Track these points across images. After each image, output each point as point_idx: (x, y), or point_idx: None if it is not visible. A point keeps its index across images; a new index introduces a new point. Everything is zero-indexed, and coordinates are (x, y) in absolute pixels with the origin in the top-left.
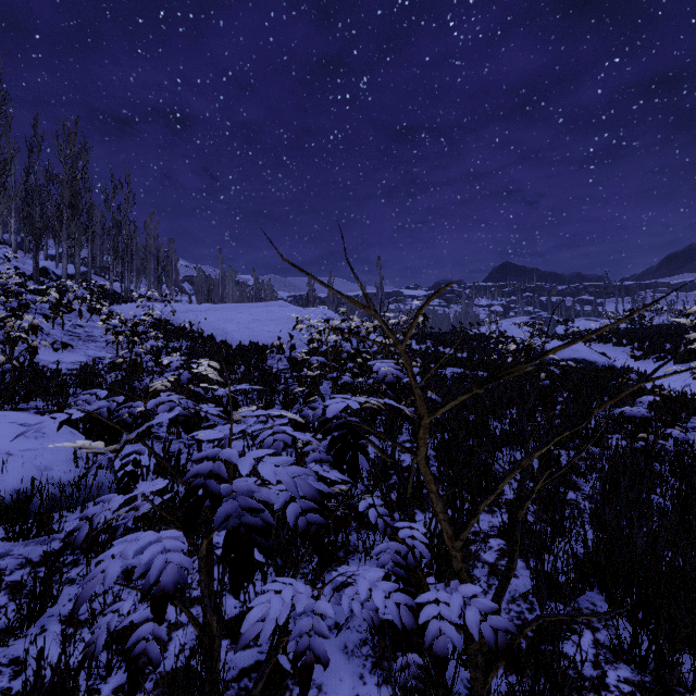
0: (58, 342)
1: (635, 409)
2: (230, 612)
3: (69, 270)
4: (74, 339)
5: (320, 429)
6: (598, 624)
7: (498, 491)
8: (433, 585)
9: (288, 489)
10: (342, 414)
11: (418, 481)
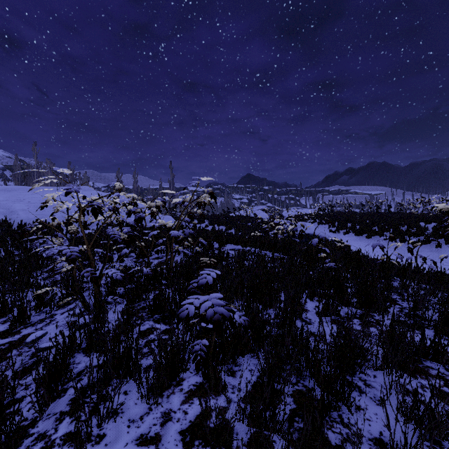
0: None
1: None
2: None
3: None
4: None
5: None
6: None
7: None
8: None
9: None
10: None
11: None
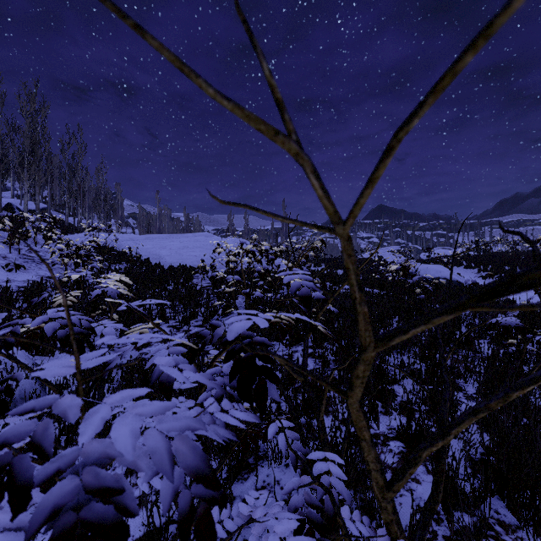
0: (13, 263)
1: (509, 319)
2: (135, 533)
3: (31, 206)
4: (28, 262)
5: (225, 347)
6: (507, 537)
7: (450, 437)
8: (348, 517)
9: (154, 465)
10: (248, 333)
11: (321, 384)
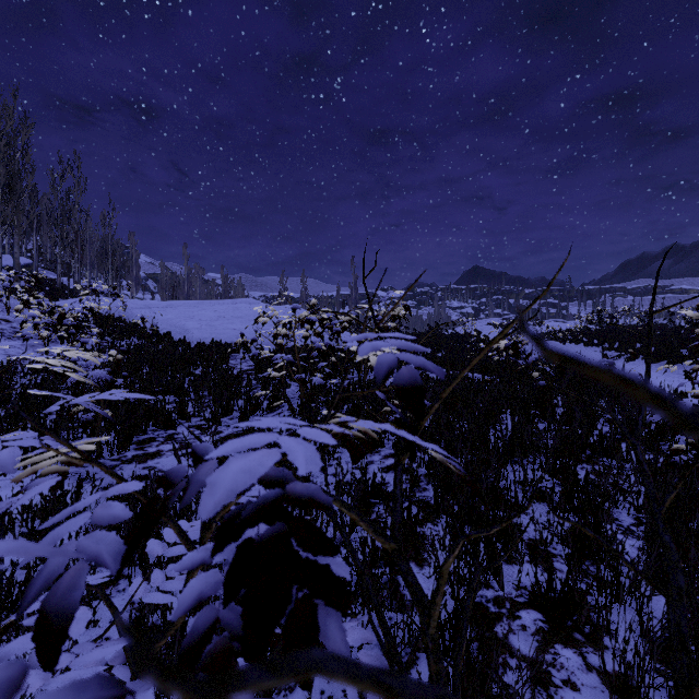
0: None
1: None
2: None
3: (9, 261)
4: None
5: None
6: None
7: None
8: None
9: None
10: (276, 471)
11: (409, 516)
